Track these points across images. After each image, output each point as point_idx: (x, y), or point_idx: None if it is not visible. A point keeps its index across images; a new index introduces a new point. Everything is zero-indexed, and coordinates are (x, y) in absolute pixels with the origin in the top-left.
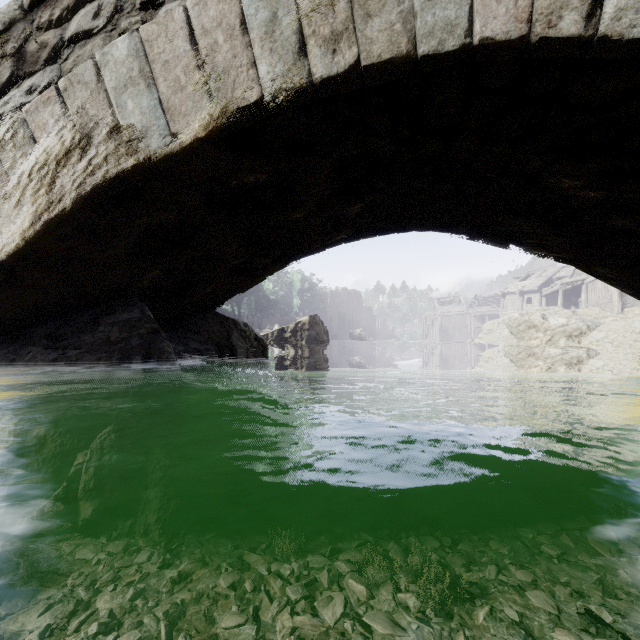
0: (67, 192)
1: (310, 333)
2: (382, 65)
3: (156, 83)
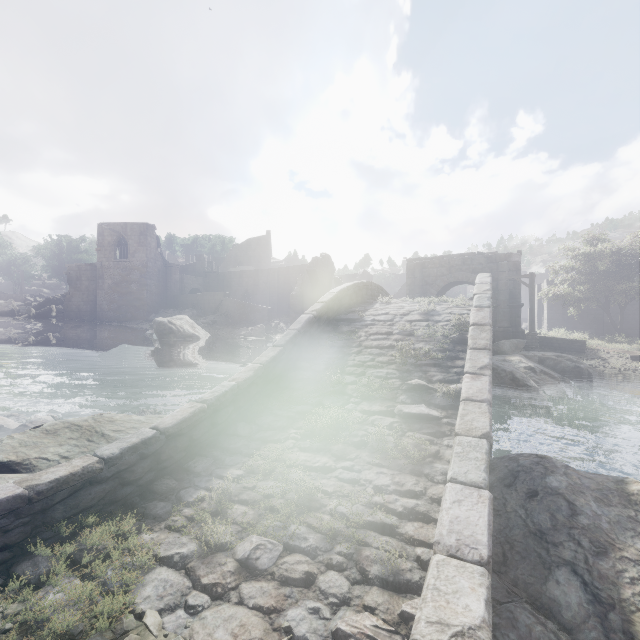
0: None
1: None
2: None
3: None
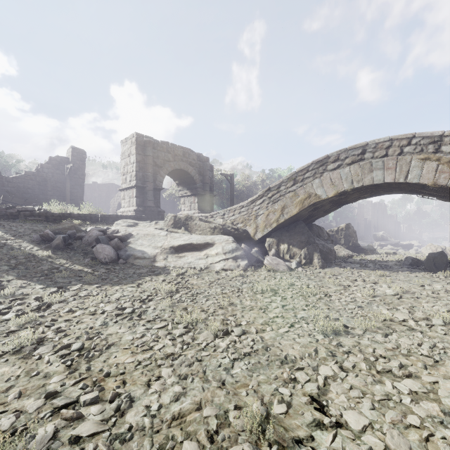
0: (306, 205)
1: (346, 232)
2: (367, 185)
3: (323, 187)
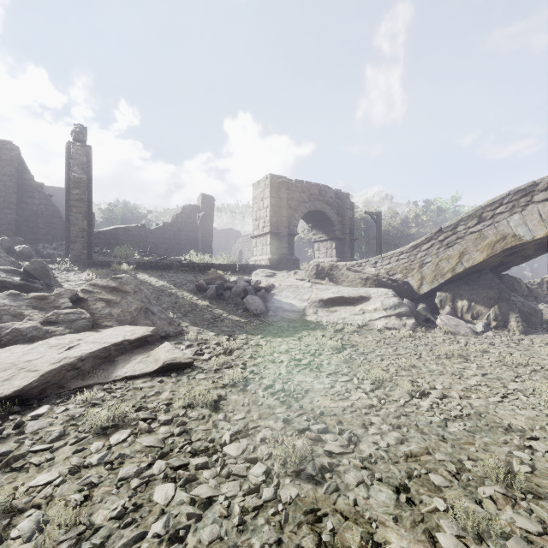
0: (498, 249)
1: None
2: None
3: (527, 225)
